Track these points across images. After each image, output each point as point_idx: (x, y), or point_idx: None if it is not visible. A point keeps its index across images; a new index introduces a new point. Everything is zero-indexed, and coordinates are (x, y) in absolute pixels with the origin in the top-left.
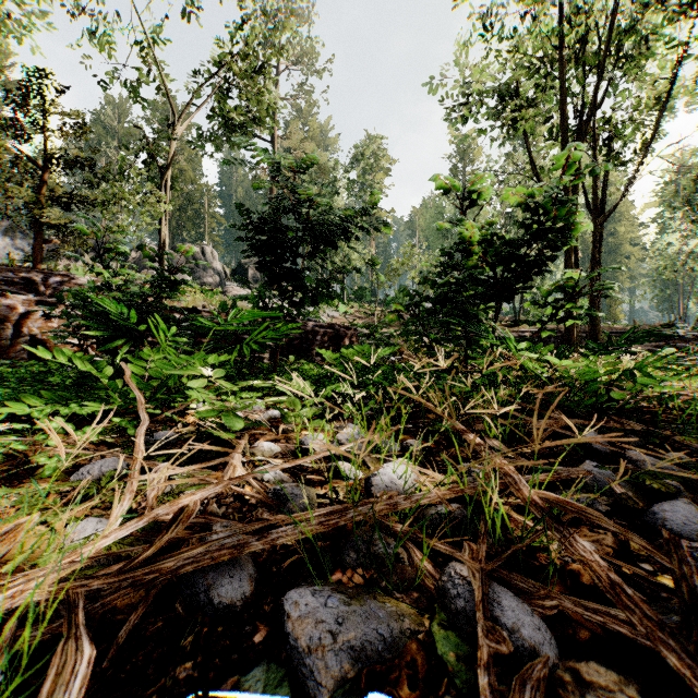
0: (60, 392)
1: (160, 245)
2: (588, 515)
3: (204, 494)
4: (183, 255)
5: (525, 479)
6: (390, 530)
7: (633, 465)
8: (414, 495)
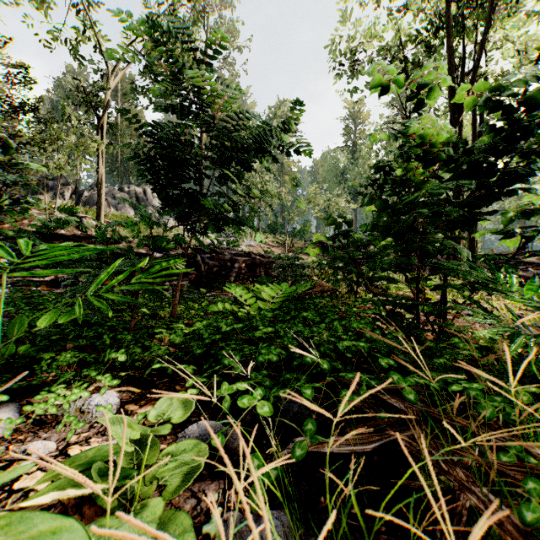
0: None
1: (99, 183)
2: None
3: None
4: (128, 195)
5: None
6: None
7: None
8: None
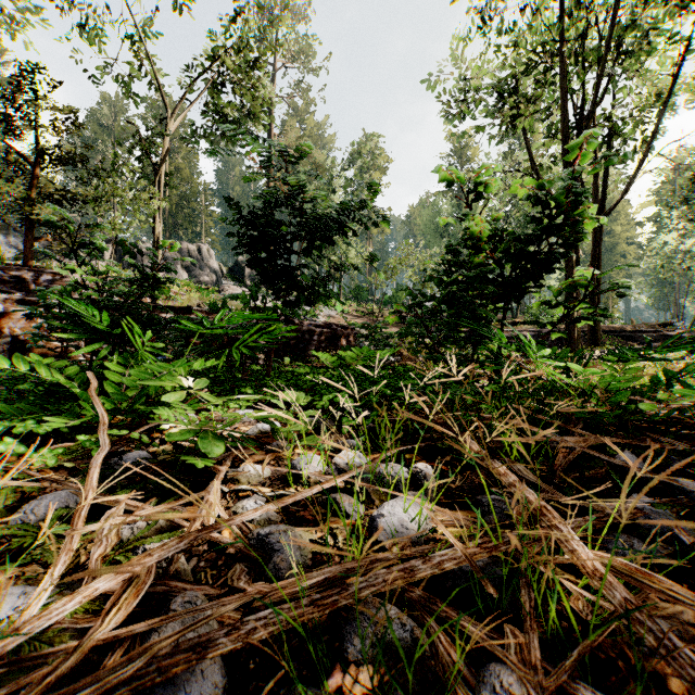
0: (22, 404)
1: (155, 243)
2: (677, 596)
3: (163, 555)
4: (179, 254)
5: (569, 526)
6: (404, 596)
7: (685, 497)
8: (436, 555)
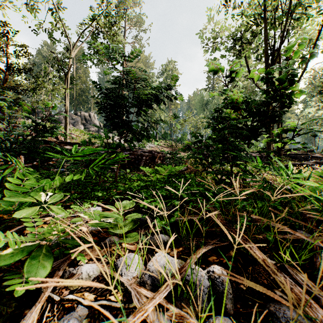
0: None
1: (65, 111)
2: None
3: None
4: (80, 117)
5: None
6: None
7: None
8: None
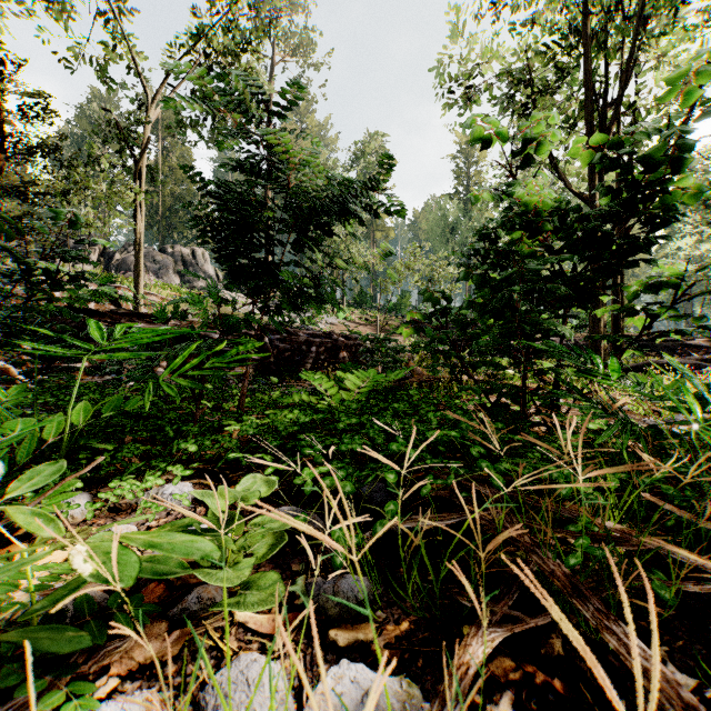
0: None
1: (137, 244)
2: None
3: None
4: (172, 257)
5: None
6: None
7: None
8: None
